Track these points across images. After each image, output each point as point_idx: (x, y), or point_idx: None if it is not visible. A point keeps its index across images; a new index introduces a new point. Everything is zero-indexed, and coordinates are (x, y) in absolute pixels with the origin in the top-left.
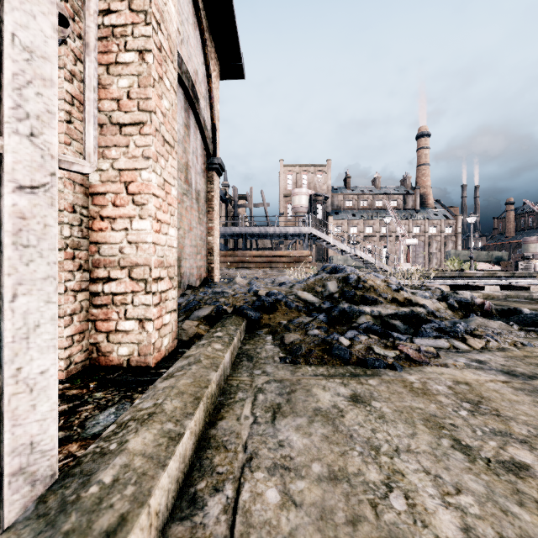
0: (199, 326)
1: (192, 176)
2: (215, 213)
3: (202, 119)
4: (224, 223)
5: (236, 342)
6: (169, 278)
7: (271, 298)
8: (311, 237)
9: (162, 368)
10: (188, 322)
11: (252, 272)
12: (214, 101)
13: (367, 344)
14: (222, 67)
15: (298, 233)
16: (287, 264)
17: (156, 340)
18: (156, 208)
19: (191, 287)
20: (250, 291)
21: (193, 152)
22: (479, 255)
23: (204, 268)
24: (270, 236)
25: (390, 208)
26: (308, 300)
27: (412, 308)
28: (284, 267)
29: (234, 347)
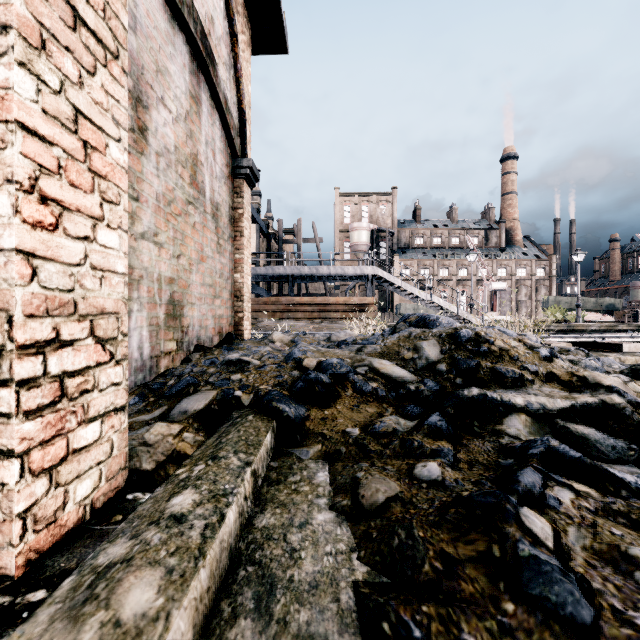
0: (182, 435)
1: (204, 178)
2: (245, 239)
3: (221, 95)
4: (265, 262)
5: (233, 521)
6: (97, 341)
7: (326, 376)
8: (375, 280)
9: (39, 584)
10: (160, 426)
11: (300, 324)
12: (243, 77)
13: (590, 523)
14: (255, 34)
15: (358, 274)
16: (345, 314)
17: (39, 500)
18: (39, 167)
19: (201, 347)
20: (289, 359)
21: (207, 143)
22: (585, 303)
23: (227, 319)
24: (323, 279)
25: (472, 245)
26: (394, 376)
27: (600, 395)
28: (341, 318)
29: (222, 549)
